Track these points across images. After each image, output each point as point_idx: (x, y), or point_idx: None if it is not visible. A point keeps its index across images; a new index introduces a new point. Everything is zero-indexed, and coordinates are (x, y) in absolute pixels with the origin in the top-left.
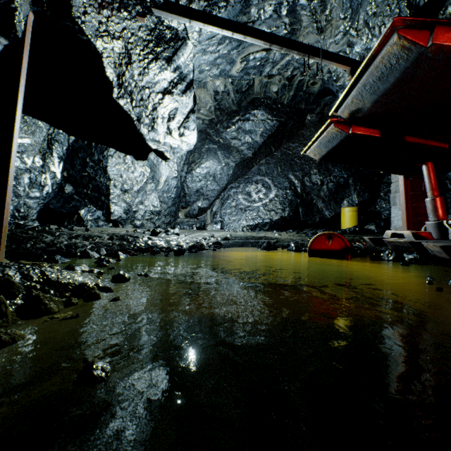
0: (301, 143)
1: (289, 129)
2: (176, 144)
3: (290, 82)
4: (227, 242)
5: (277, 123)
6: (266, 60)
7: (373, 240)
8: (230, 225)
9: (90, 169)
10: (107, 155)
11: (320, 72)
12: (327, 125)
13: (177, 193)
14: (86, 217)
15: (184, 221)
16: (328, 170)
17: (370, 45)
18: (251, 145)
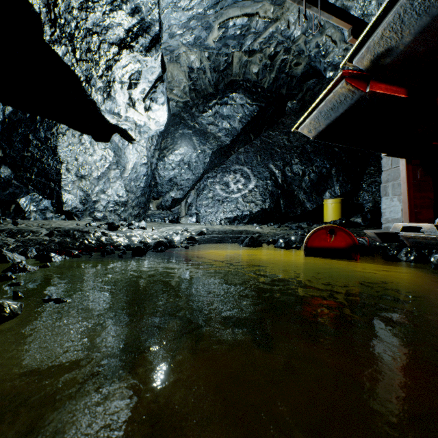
0: (281, 131)
1: (269, 116)
2: (142, 120)
3: (272, 62)
4: (203, 237)
5: (258, 108)
6: (247, 28)
7: (381, 235)
8: (207, 218)
9: (34, 148)
10: (57, 132)
11: (306, 48)
12: (335, 81)
13: (147, 182)
14: (28, 207)
15: (156, 213)
16: (310, 159)
17: (367, 10)
18: (230, 131)
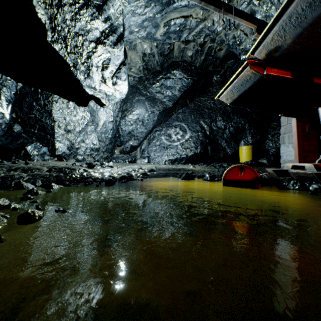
0: (209, 97)
1: (200, 86)
2: (110, 92)
3: (202, 48)
4: (153, 173)
5: (192, 81)
6: (184, 26)
7: (277, 171)
8: (155, 160)
9: (36, 112)
10: (52, 100)
11: (226, 38)
12: (243, 67)
13: (113, 134)
14: (32, 152)
15: (119, 156)
16: (230, 117)
17: (269, 12)
18: (172, 98)
